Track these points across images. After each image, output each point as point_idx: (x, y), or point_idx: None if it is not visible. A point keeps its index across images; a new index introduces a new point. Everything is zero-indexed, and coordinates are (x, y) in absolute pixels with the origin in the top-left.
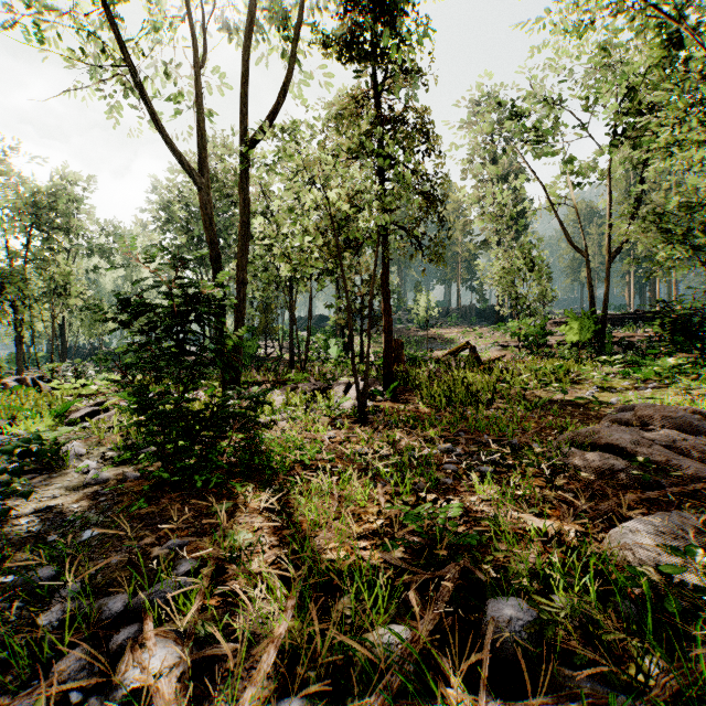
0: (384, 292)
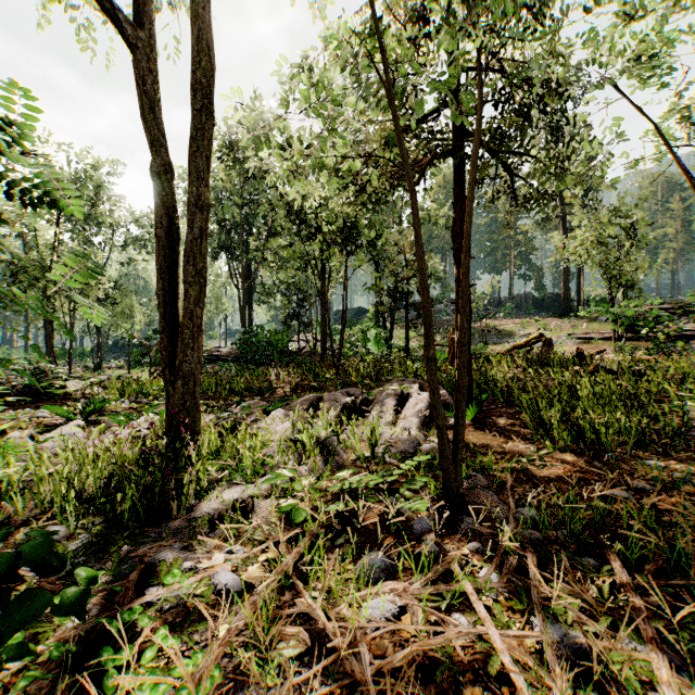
0: (457, 250)
